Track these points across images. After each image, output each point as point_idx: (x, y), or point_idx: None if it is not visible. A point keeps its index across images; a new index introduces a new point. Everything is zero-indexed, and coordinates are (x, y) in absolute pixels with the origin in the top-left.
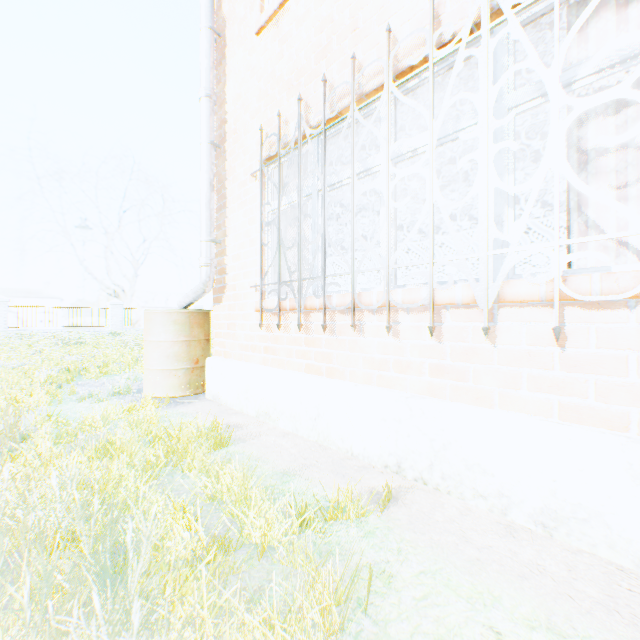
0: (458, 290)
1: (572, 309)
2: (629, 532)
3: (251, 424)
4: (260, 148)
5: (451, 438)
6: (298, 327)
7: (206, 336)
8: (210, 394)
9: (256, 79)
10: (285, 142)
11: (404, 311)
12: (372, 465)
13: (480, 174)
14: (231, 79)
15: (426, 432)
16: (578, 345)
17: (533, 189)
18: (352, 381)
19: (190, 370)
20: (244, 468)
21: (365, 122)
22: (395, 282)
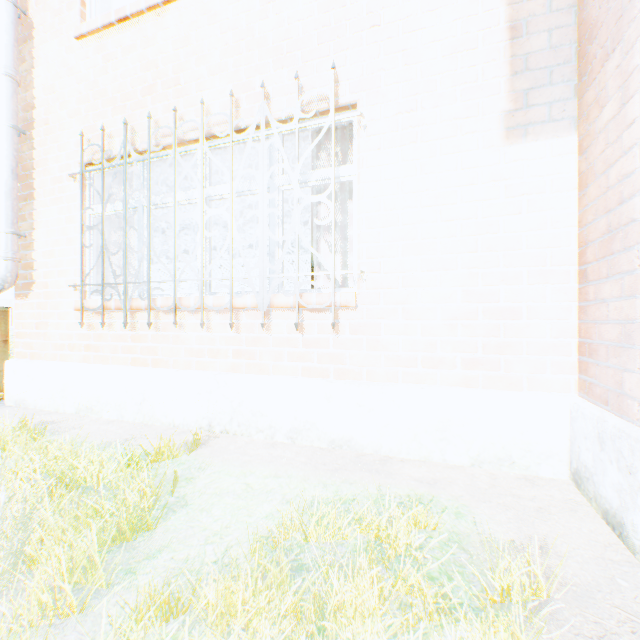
0: (249, 299)
1: (307, 312)
2: (326, 429)
3: (71, 419)
4: (81, 153)
5: (244, 397)
6: (124, 325)
7: (3, 337)
8: (12, 400)
9: (75, 80)
10: (110, 154)
11: (216, 312)
12: (191, 429)
13: (260, 225)
14: (42, 65)
15: (229, 397)
16: (310, 333)
17: (287, 241)
18: (175, 368)
19: None
20: (72, 442)
21: (185, 165)
22: (210, 290)
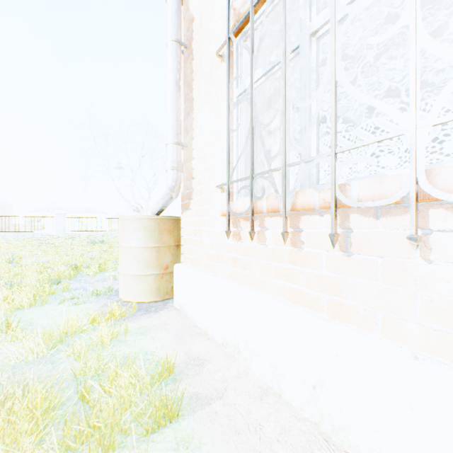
0: None
1: None
2: None
3: (215, 360)
4: (227, 12)
5: None
6: (282, 237)
7: (175, 242)
8: (177, 302)
9: None
10: None
11: None
12: None
13: None
14: None
15: None
16: None
17: None
18: (392, 338)
19: (159, 276)
20: None
21: None
22: None
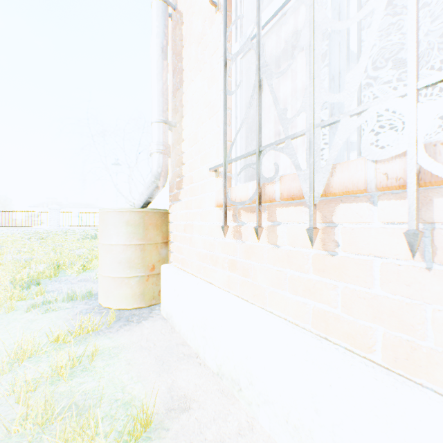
0: None
1: None
2: None
3: (207, 402)
4: None
5: None
6: (308, 235)
7: (164, 239)
8: (164, 310)
9: None
10: None
11: None
12: None
13: None
14: None
15: None
16: None
17: None
18: None
19: (144, 278)
20: None
21: None
22: None
